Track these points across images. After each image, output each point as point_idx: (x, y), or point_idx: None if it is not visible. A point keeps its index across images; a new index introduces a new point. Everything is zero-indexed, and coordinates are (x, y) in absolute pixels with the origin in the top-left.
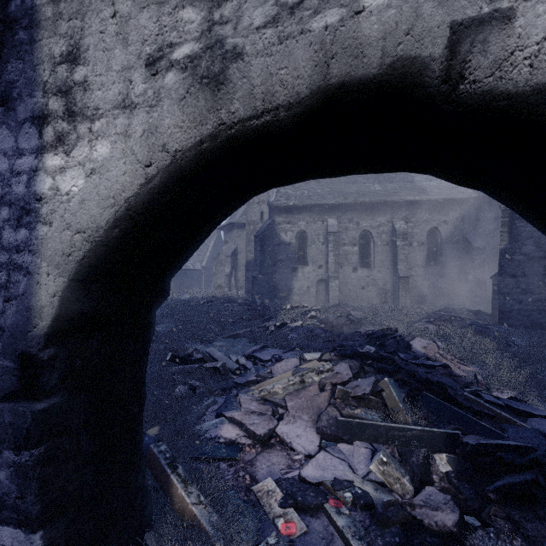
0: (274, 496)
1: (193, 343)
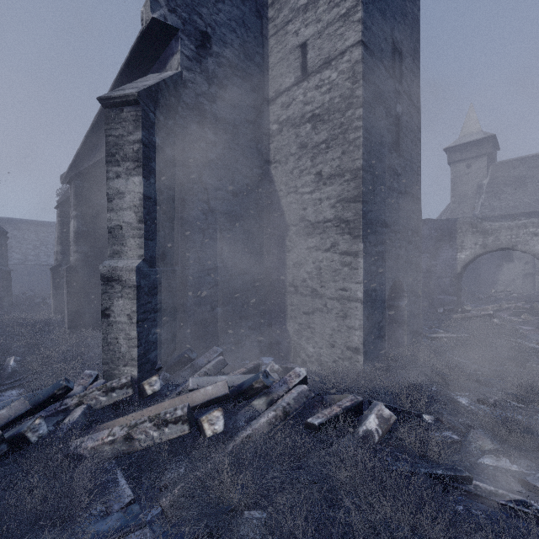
0: None
1: None
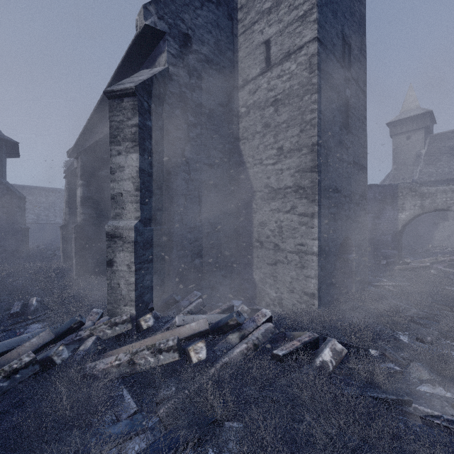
0: None
1: None
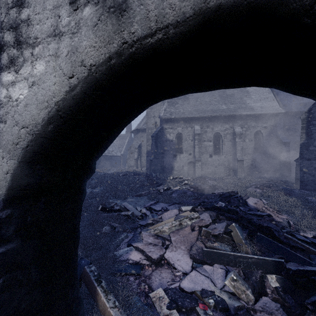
0: (163, 300)
1: (115, 199)
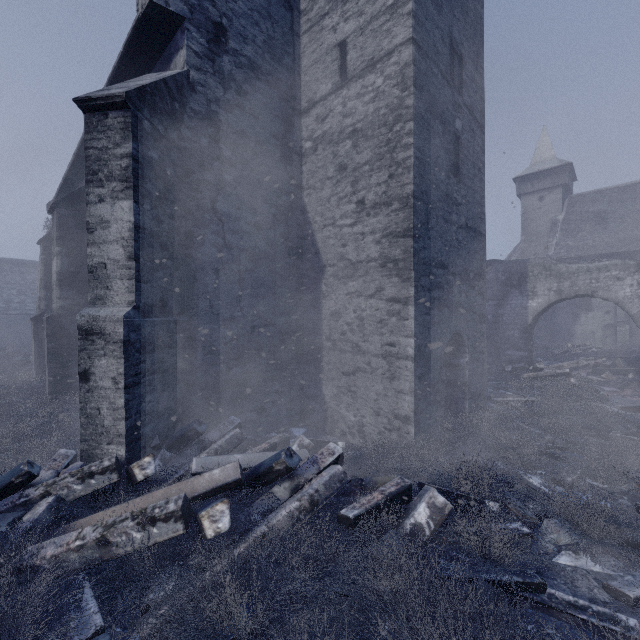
0: None
1: None
